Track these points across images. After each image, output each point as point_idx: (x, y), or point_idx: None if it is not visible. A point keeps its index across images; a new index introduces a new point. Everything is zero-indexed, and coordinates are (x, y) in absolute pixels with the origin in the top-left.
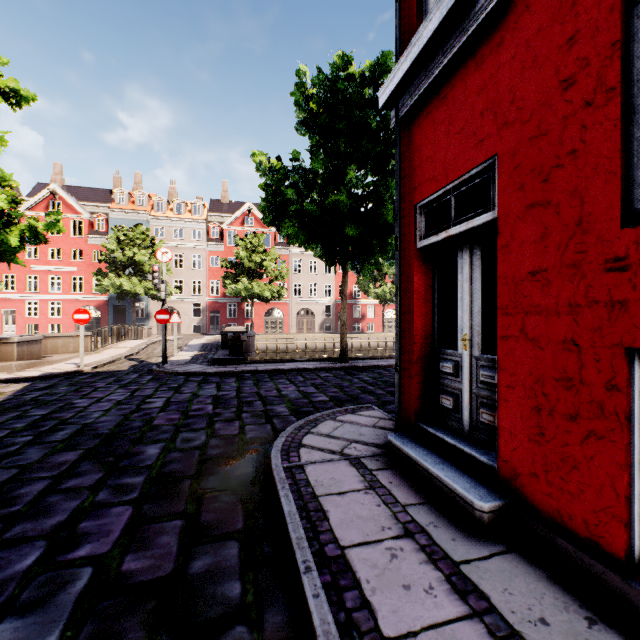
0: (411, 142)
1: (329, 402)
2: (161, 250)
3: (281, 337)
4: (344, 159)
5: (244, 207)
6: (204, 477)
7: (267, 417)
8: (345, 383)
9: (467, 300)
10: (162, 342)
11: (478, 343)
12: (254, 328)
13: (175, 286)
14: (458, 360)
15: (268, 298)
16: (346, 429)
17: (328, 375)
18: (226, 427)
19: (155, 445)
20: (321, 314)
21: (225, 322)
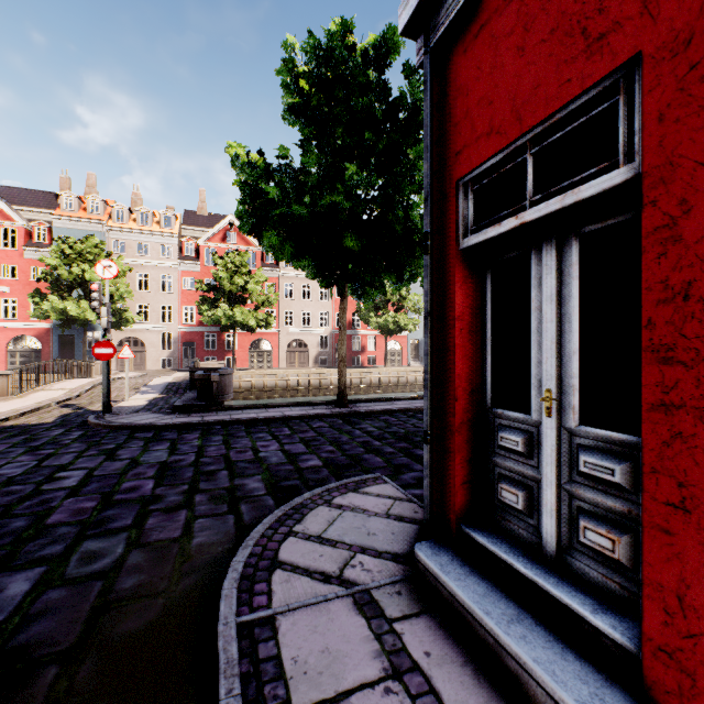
0: (450, 83)
1: (323, 469)
2: (102, 263)
3: (269, 373)
4: (343, 155)
5: (225, 220)
6: (88, 655)
7: (232, 500)
8: (344, 437)
9: (552, 332)
10: (103, 384)
11: (574, 406)
12: (237, 362)
13: (138, 312)
14: (531, 430)
15: (253, 327)
16: (347, 523)
17: (322, 425)
18: (164, 524)
19: (28, 572)
20: (316, 346)
21: (202, 355)
